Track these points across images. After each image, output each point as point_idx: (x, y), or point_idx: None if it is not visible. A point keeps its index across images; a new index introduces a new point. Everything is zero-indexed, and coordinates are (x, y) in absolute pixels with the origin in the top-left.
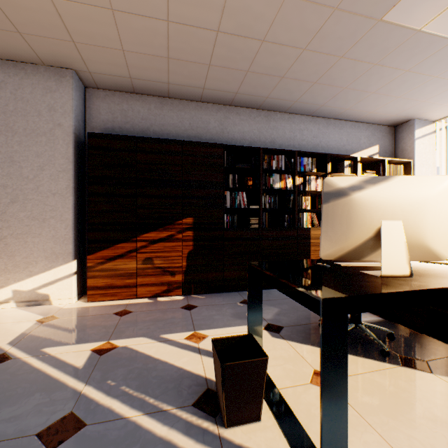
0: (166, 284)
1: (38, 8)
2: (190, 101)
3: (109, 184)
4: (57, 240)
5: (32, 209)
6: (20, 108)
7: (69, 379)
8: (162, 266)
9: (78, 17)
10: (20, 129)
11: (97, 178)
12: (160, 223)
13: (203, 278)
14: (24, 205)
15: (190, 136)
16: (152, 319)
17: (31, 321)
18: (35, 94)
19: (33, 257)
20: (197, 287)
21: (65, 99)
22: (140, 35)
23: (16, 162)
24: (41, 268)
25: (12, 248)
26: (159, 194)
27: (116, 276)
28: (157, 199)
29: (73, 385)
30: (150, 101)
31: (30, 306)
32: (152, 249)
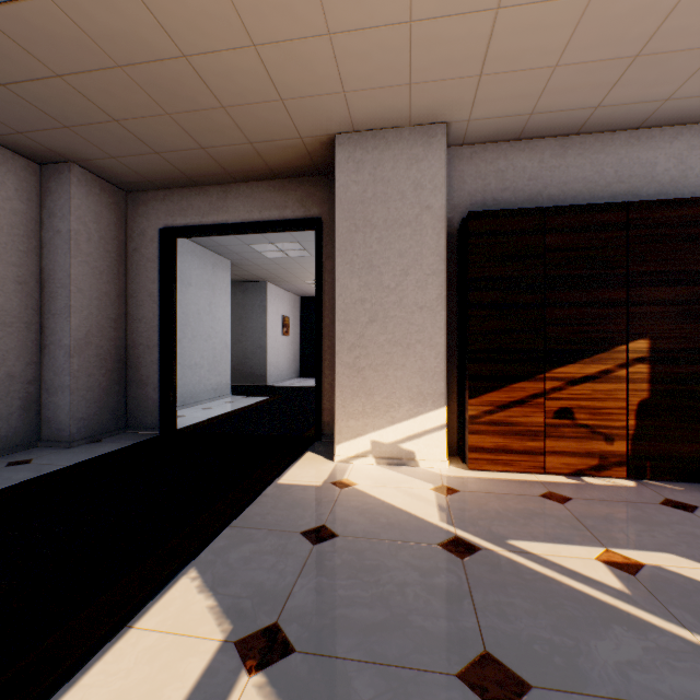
0: (595, 455)
1: (465, 34)
2: (614, 132)
3: (500, 288)
4: (424, 374)
5: (393, 331)
6: (379, 193)
7: (638, 611)
8: (588, 423)
9: (518, 29)
10: (379, 221)
11: (482, 280)
12: (584, 350)
13: (668, 451)
14: (384, 325)
15: (614, 194)
16: (634, 519)
17: (426, 490)
18: (396, 170)
19: (394, 398)
20: (655, 467)
21: (434, 169)
22: (611, 27)
23: (374, 267)
24: (404, 413)
25: (370, 384)
26: (583, 300)
27: (510, 435)
28: (578, 309)
29: (663, 626)
30: (543, 147)
31: (391, 465)
32: (569, 394)
